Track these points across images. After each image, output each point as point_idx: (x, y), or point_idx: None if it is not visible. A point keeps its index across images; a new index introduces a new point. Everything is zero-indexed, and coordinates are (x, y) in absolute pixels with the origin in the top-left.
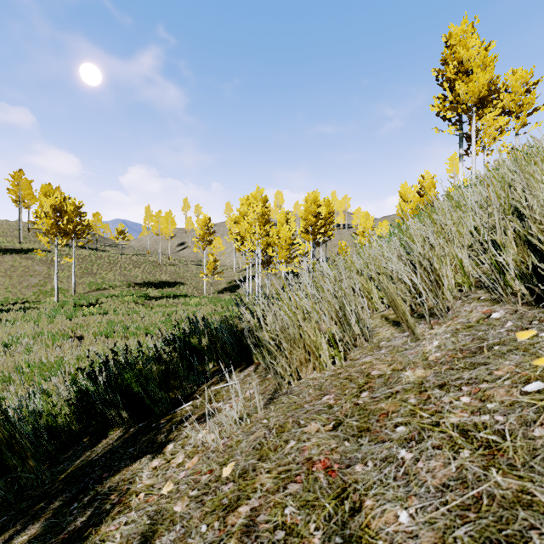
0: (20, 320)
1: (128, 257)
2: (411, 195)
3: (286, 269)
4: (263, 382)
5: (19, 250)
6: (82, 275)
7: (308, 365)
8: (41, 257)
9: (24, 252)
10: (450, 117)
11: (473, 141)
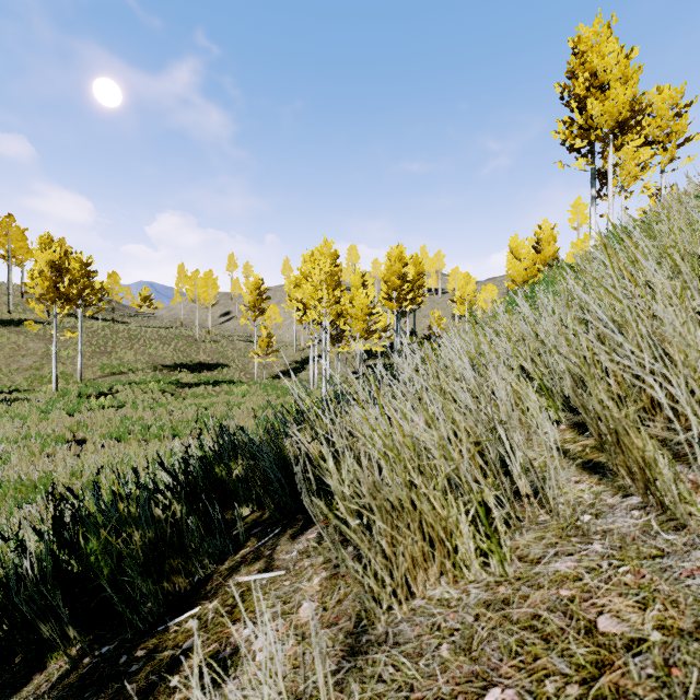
0: (1, 418)
1: (155, 331)
2: (525, 250)
3: (363, 346)
4: (333, 584)
5: (8, 321)
6: (92, 355)
7: (428, 568)
8: (37, 330)
9: (14, 323)
10: (580, 147)
11: (609, 178)
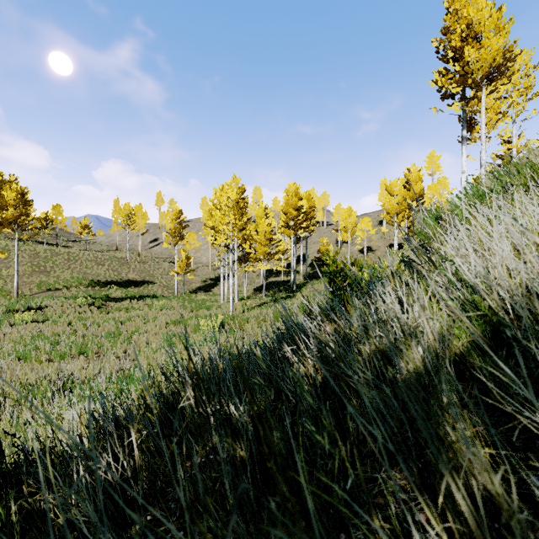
0: None
1: (92, 254)
2: (397, 188)
3: (266, 266)
4: None
5: None
6: (31, 274)
7: None
8: None
9: None
10: (454, 93)
11: (482, 119)
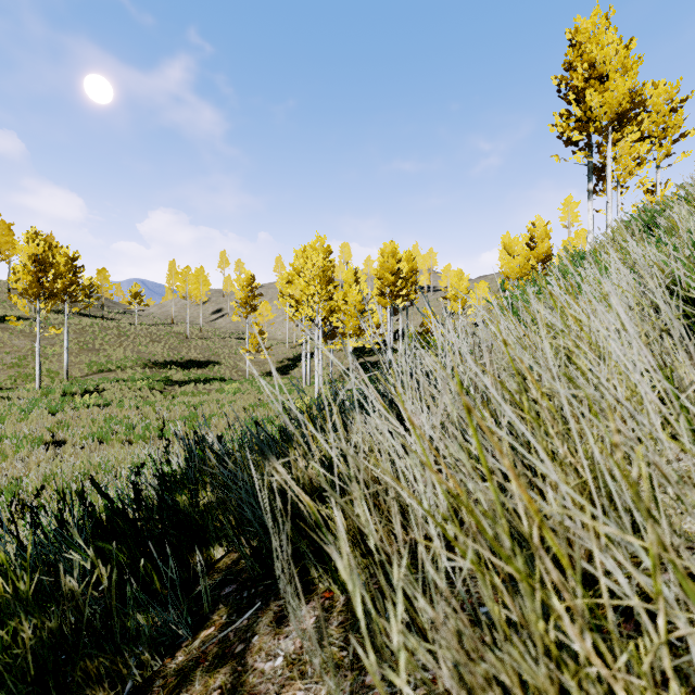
0: None
1: (145, 328)
2: (519, 247)
3: (356, 343)
4: None
5: None
6: (79, 352)
7: None
8: (22, 327)
9: None
10: (577, 140)
11: (608, 172)
